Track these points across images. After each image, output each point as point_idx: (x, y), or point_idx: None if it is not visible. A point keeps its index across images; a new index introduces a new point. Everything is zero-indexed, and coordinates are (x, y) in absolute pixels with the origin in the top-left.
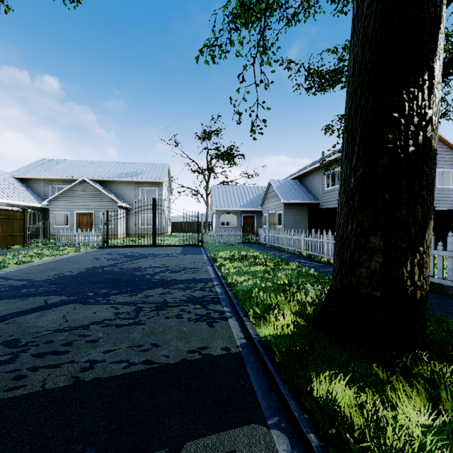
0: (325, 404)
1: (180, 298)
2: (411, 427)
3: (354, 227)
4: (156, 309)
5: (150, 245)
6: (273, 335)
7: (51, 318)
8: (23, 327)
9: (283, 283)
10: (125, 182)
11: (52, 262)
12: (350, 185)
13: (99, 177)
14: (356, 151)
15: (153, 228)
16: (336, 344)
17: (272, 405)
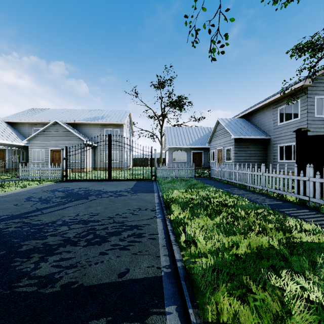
0: None
1: None
2: None
3: None
4: None
5: (105, 179)
6: None
7: None
8: None
9: None
10: (92, 124)
11: None
12: None
13: (71, 120)
14: None
15: (109, 163)
16: None
17: None
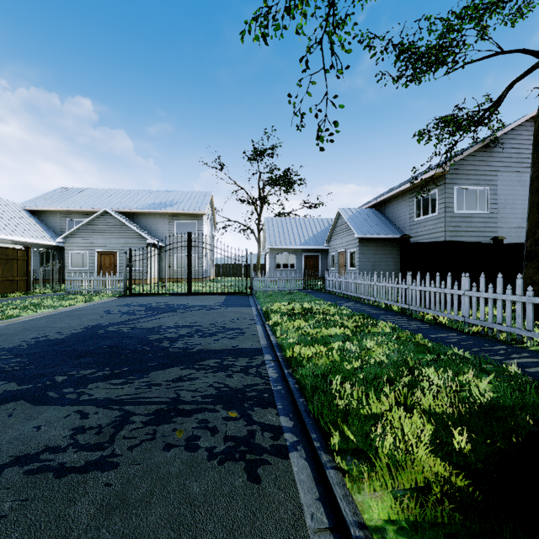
0: None
1: (205, 391)
2: None
3: None
4: (155, 420)
5: (184, 293)
6: (398, 521)
7: None
8: None
9: (382, 364)
10: (157, 214)
11: (46, 318)
12: None
13: (125, 208)
14: None
15: (189, 272)
16: None
17: None
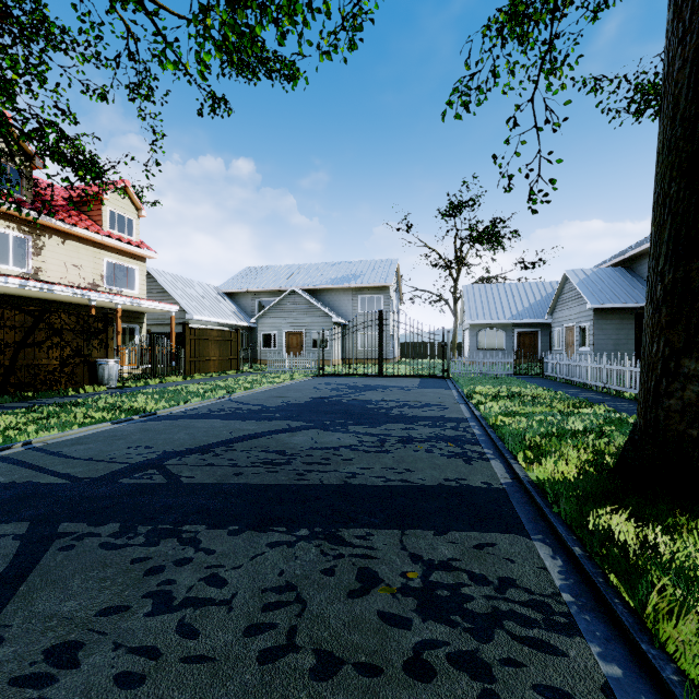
0: (596, 528)
1: (428, 435)
2: (693, 554)
3: (661, 348)
4: (402, 442)
5: (375, 375)
6: (549, 480)
7: (301, 439)
8: (282, 442)
9: (574, 429)
10: (341, 289)
11: (273, 390)
12: (656, 294)
13: (309, 285)
14: (663, 252)
15: (380, 352)
16: (634, 492)
17: (538, 528)
